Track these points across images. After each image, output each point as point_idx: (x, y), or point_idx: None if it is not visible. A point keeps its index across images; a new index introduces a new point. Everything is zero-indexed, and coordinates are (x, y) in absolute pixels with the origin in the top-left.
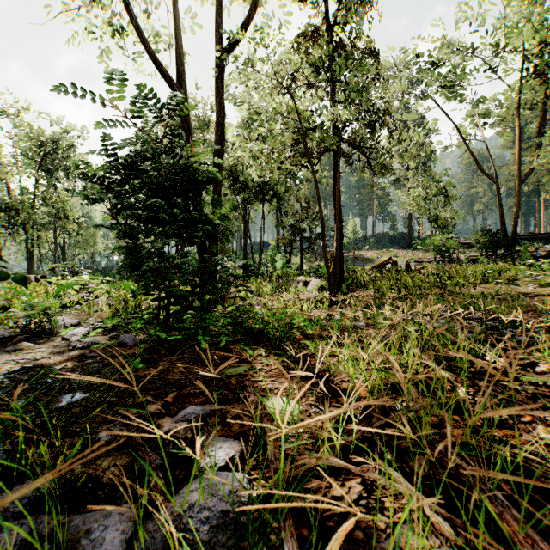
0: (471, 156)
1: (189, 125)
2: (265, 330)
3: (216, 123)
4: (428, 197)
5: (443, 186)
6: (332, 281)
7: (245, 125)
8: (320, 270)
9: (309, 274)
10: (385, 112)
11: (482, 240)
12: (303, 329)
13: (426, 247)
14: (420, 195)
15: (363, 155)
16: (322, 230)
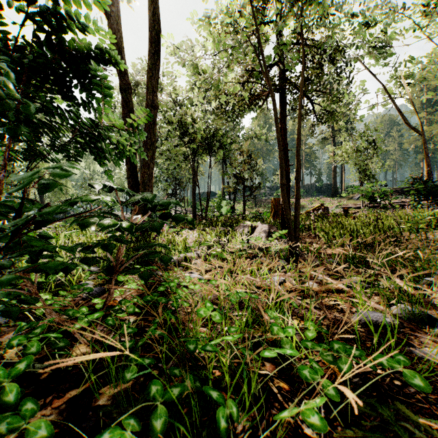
0: (398, 112)
1: (121, 47)
2: (185, 383)
3: (149, 38)
4: (358, 149)
5: (371, 140)
6: (291, 228)
7: (194, 89)
8: (262, 215)
9: (252, 218)
10: (334, 50)
11: (416, 186)
12: (277, 339)
13: (349, 196)
14: (351, 148)
15: (310, 98)
16: (280, 164)
